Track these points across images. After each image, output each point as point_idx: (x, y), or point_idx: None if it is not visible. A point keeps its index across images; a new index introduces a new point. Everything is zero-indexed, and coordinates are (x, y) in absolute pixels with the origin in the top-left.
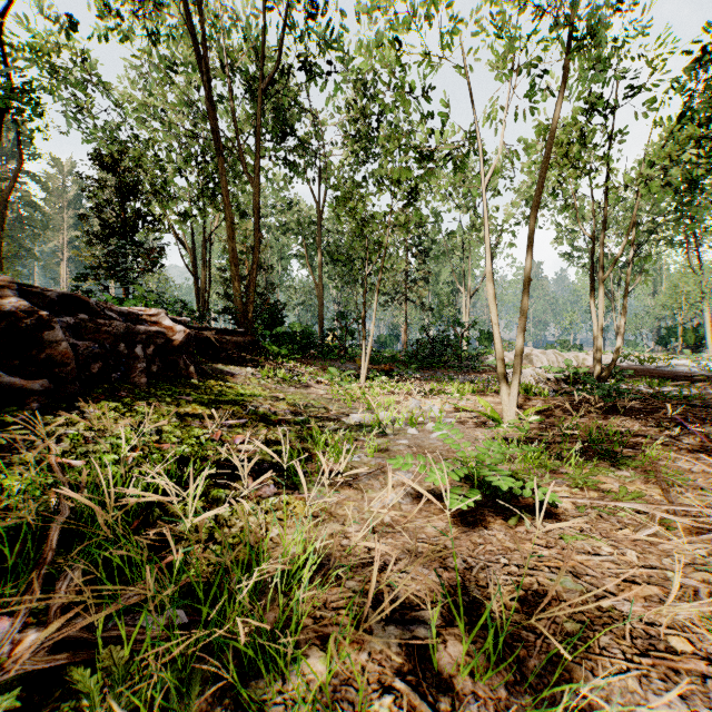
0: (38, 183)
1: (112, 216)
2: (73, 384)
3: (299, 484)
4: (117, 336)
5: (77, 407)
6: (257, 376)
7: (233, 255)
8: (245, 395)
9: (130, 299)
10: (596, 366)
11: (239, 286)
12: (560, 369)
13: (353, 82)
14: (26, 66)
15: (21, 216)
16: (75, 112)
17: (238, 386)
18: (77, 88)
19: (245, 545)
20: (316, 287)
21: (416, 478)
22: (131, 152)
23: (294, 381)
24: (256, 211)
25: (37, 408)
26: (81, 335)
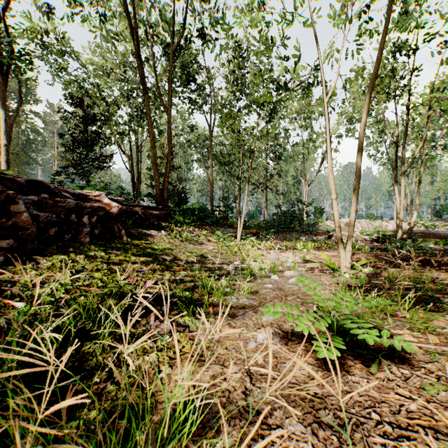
0: (39, 118)
1: (80, 135)
2: (33, 243)
3: (190, 322)
4: (69, 209)
5: (34, 259)
6: (168, 237)
7: (154, 158)
8: (158, 250)
9: (87, 187)
10: (399, 230)
11: (158, 178)
12: (372, 233)
13: (232, 46)
14: (27, 42)
15: (29, 138)
16: (58, 71)
17: (154, 244)
18: (59, 56)
19: (137, 386)
20: (208, 179)
21: (281, 319)
22: (91, 94)
23: (192, 240)
24: (169, 130)
25: (3, 261)
26: (43, 208)
